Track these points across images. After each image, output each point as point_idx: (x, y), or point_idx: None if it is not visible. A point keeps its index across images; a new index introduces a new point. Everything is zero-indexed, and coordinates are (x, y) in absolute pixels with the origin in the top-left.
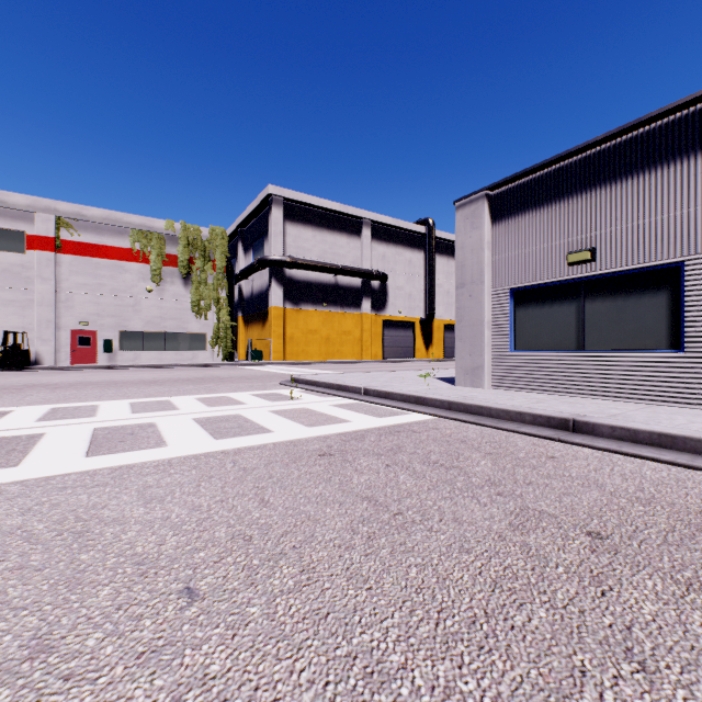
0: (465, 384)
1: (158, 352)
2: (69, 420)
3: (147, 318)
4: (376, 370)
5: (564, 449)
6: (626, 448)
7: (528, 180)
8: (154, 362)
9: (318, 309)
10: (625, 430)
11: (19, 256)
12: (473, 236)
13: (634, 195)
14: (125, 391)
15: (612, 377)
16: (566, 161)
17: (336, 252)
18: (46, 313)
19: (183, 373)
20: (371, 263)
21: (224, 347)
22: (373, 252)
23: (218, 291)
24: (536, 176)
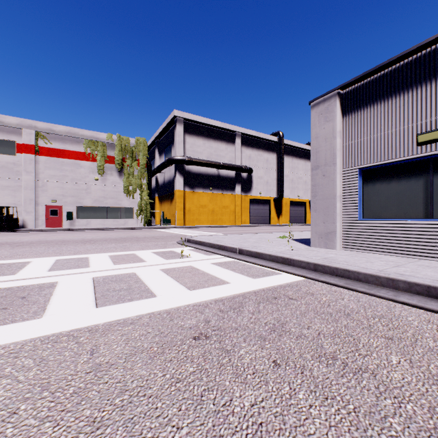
0: (319, 245)
1: (102, 220)
2: None
3: (95, 197)
4: (245, 232)
5: None
6: None
7: (376, 77)
8: (99, 226)
9: (207, 192)
10: None
11: (12, 157)
12: (326, 127)
13: None
14: (63, 248)
15: None
16: (414, 56)
17: (218, 154)
18: (29, 194)
19: (115, 234)
20: (241, 161)
21: (145, 216)
22: (243, 154)
23: (141, 179)
24: (384, 72)
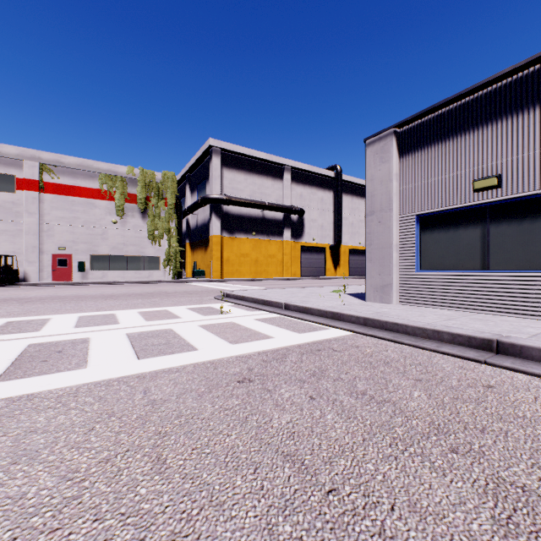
0: (375, 300)
1: (121, 271)
2: (12, 335)
3: (112, 244)
4: (295, 286)
5: (496, 374)
6: None
7: (433, 116)
8: (118, 279)
9: (249, 237)
10: None
11: (10, 195)
12: (382, 169)
13: None
14: (82, 304)
15: (519, 296)
16: (471, 96)
17: (263, 192)
18: (32, 240)
19: (138, 288)
20: (291, 201)
21: (174, 267)
22: (292, 192)
23: (169, 223)
24: (442, 112)
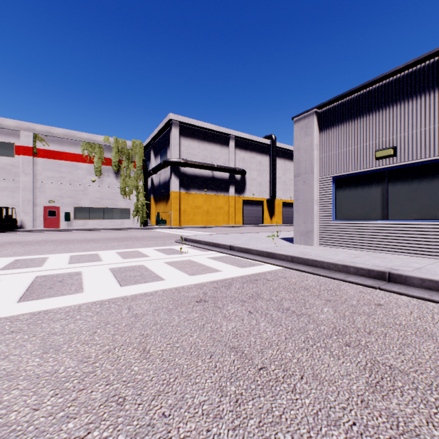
0: (300, 243)
1: (99, 220)
2: (22, 269)
3: (92, 199)
4: (239, 232)
5: (386, 296)
6: (437, 297)
7: (345, 100)
8: (96, 227)
9: (201, 193)
10: (433, 282)
11: (10, 159)
12: (306, 141)
13: (426, 108)
14: (71, 246)
15: (409, 239)
16: (374, 86)
17: (213, 156)
18: (27, 195)
19: (113, 234)
20: (235, 163)
21: (141, 217)
22: (236, 156)
23: (137, 181)
24: (352, 97)
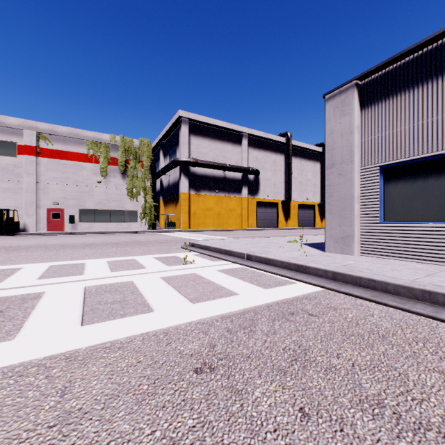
0: (335, 251)
1: (105, 223)
2: None
3: (98, 200)
4: (253, 236)
5: None
6: None
7: (399, 64)
8: (102, 230)
9: (212, 194)
10: None
11: (12, 159)
12: (342, 122)
13: None
14: (60, 253)
15: None
16: None
17: (224, 156)
18: (30, 197)
19: (117, 238)
20: (248, 163)
21: (149, 219)
22: (249, 156)
23: (145, 182)
24: (409, 59)
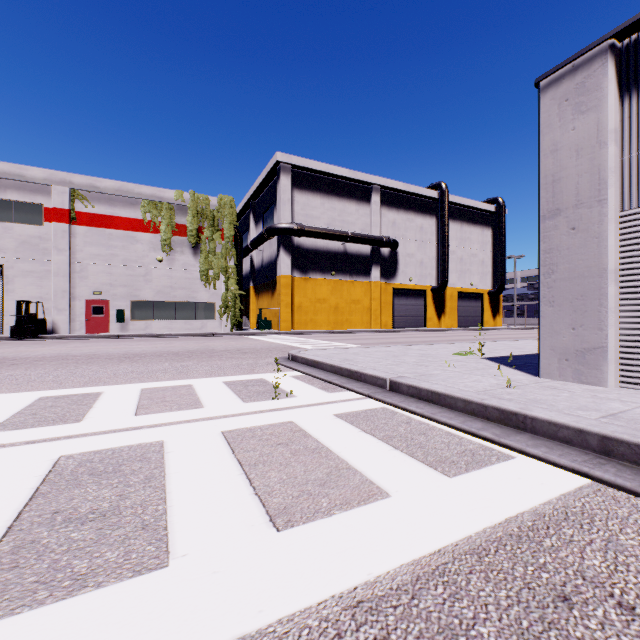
0: (562, 376)
1: (168, 321)
2: None
3: (157, 288)
4: (390, 341)
5: None
6: None
7: None
8: (164, 331)
9: (327, 278)
10: None
11: (37, 228)
12: (579, 126)
13: None
14: (77, 371)
15: None
16: None
17: (344, 220)
18: (62, 283)
19: (181, 344)
20: (380, 230)
21: (232, 316)
22: (383, 219)
23: (227, 260)
24: None
